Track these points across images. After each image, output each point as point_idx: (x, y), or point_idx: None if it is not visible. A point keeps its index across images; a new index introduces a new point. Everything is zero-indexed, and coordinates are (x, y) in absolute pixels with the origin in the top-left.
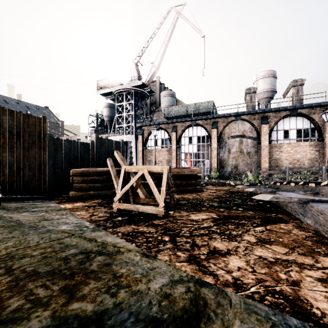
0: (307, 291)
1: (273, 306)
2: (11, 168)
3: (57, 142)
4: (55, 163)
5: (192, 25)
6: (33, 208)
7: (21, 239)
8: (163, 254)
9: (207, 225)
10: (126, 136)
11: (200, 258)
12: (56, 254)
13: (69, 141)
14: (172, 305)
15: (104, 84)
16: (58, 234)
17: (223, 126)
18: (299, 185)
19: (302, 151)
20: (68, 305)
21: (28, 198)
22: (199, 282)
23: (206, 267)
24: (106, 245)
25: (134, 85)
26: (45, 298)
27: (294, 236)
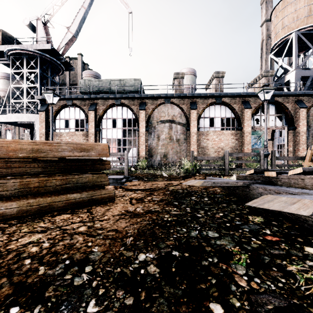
0: None
1: None
2: None
3: None
4: None
5: None
6: None
7: None
8: None
9: None
10: (26, 115)
11: None
12: None
13: None
14: None
15: None
16: None
17: (152, 109)
18: None
19: (225, 140)
20: None
21: None
22: None
23: None
24: None
25: (39, 48)
26: None
27: None
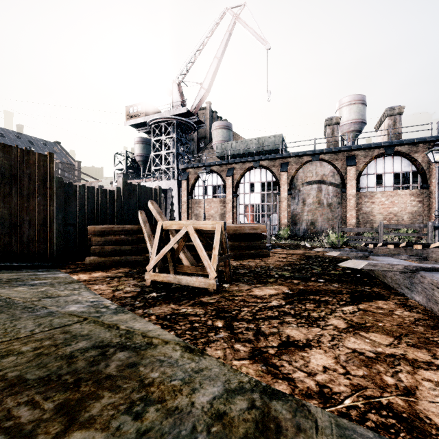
0: (427, 404)
1: (381, 430)
2: (3, 225)
3: (68, 188)
4: (66, 217)
5: (255, 34)
6: (32, 280)
7: (8, 326)
8: (215, 348)
9: (277, 303)
10: (165, 181)
11: (267, 352)
12: (56, 350)
13: (86, 187)
14: (228, 431)
15: (135, 111)
16: (63, 318)
17: (296, 169)
18: (400, 247)
19: (400, 203)
20: (64, 435)
21: (28, 265)
22: (267, 391)
23: (277, 368)
24: (132, 334)
25: (176, 113)
26: (30, 424)
27: (398, 318)
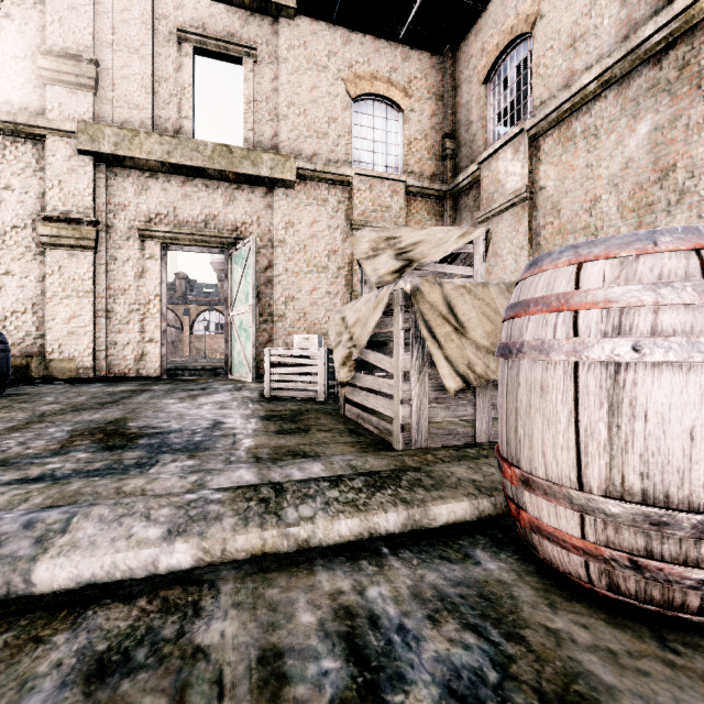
0: None
1: None
2: None
3: None
4: None
5: None
6: None
7: None
8: None
9: None
10: None
11: None
12: None
13: None
14: None
15: None
16: None
17: None
18: None
19: (218, 343)
20: None
21: None
22: None
23: None
24: None
25: None
26: None
27: None
